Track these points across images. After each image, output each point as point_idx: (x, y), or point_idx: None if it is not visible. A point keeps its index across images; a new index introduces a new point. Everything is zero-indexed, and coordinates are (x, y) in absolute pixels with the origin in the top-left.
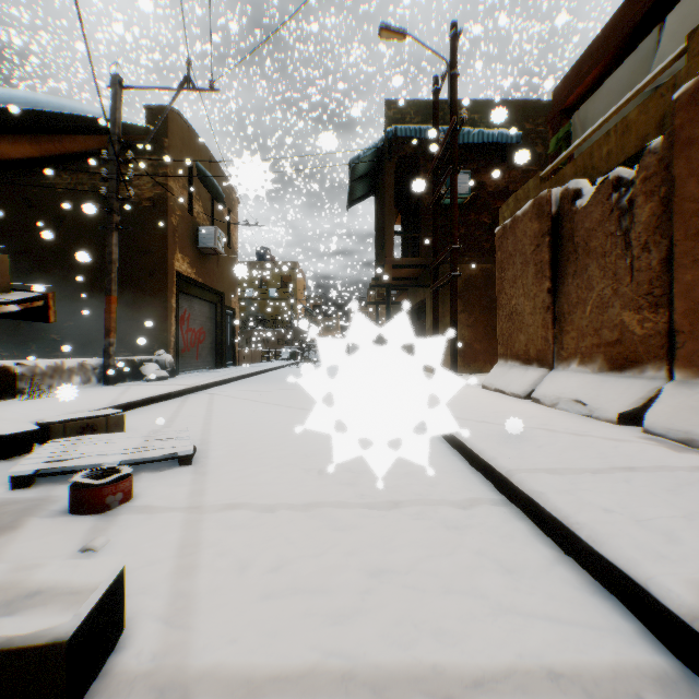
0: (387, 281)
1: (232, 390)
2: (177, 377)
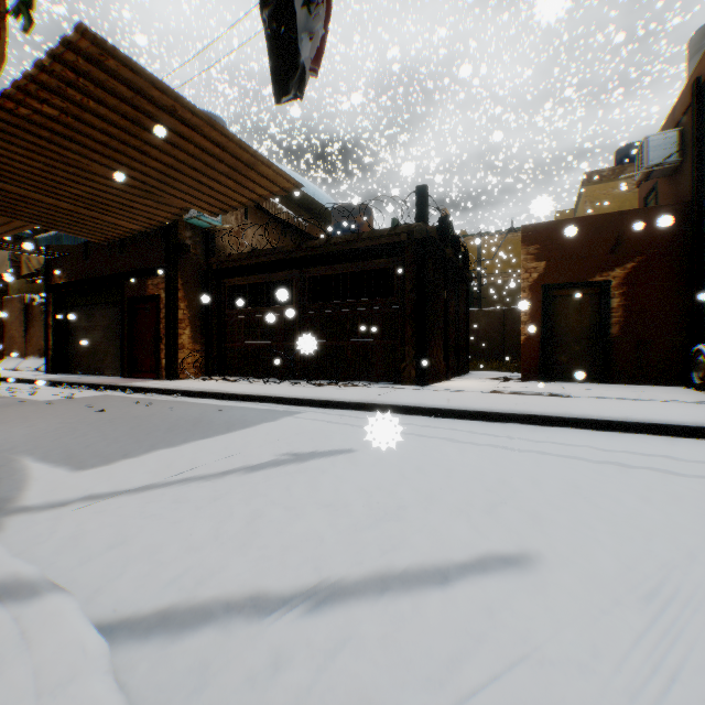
0: None
1: None
2: None
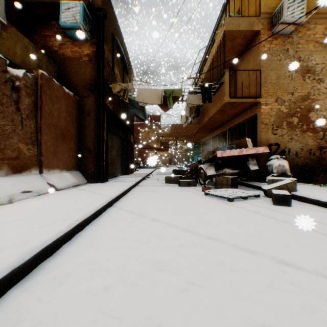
0: None
1: None
2: None
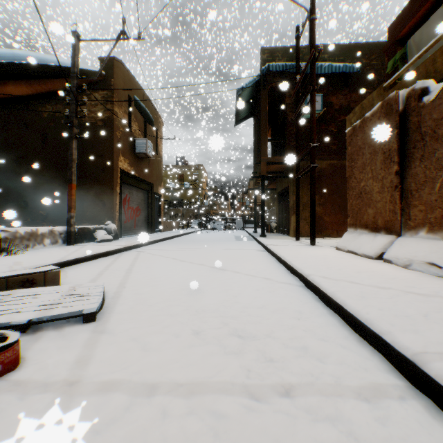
0: (262, 173)
1: (154, 249)
2: (119, 239)
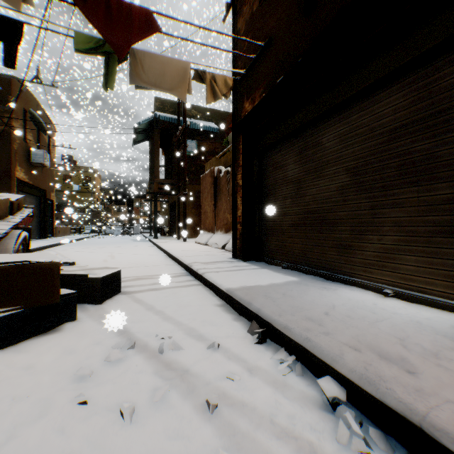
0: (155, 191)
1: (65, 248)
2: None
